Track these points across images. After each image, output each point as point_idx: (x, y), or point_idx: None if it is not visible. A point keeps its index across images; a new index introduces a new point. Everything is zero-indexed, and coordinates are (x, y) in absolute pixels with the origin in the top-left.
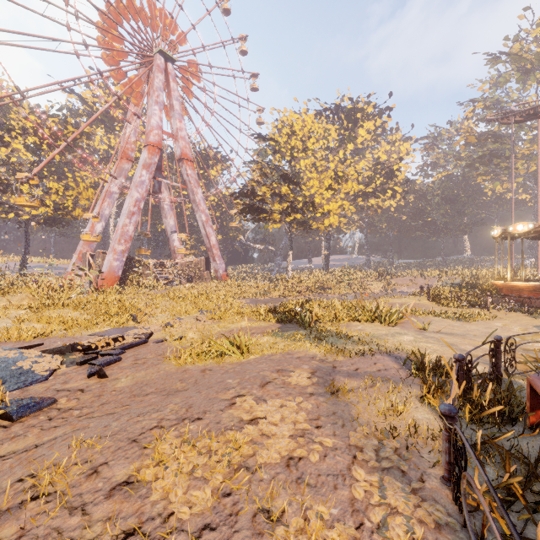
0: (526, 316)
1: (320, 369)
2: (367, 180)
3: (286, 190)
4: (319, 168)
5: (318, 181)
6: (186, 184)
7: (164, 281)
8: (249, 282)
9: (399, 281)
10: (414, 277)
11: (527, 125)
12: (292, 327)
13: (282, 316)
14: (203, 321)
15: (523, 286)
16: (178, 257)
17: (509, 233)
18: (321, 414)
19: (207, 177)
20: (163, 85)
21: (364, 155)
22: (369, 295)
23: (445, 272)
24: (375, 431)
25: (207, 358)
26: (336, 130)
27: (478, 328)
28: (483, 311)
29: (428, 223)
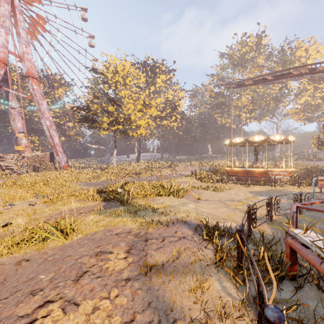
0: (243, 186)
1: (135, 245)
2: (162, 109)
3: (112, 108)
4: (134, 97)
5: (133, 106)
6: (32, 96)
7: (9, 171)
8: (85, 170)
9: (179, 168)
10: (187, 166)
11: (235, 91)
12: (114, 205)
13: (106, 196)
14: (36, 205)
15: (239, 170)
16: (26, 152)
17: (232, 142)
18: (136, 310)
19: (53, 95)
20: (9, 14)
21: (160, 95)
22: (164, 177)
23: (201, 163)
24: (190, 322)
25: (27, 245)
26: (144, 77)
27: (225, 195)
28: (225, 185)
29: (192, 136)
